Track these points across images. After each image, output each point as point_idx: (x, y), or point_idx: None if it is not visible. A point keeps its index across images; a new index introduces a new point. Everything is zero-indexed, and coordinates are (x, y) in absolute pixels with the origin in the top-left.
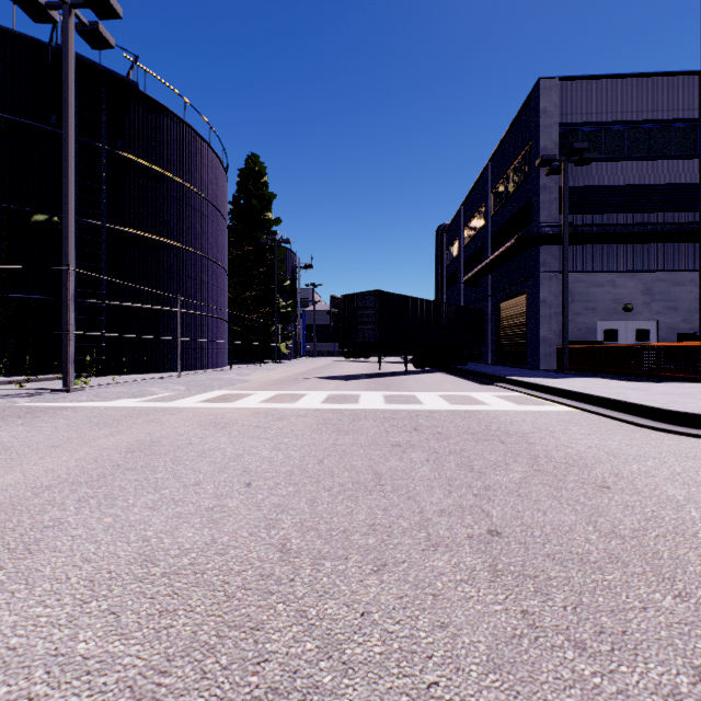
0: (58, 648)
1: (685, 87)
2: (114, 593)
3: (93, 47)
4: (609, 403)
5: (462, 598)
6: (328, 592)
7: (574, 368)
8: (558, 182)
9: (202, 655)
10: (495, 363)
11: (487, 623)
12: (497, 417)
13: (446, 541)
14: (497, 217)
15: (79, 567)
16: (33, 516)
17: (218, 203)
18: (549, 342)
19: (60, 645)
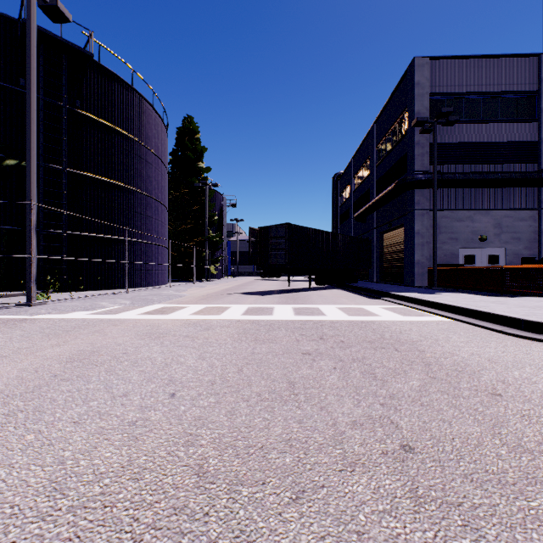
0: None
1: (526, 66)
2: (9, 537)
3: (53, 21)
4: (478, 314)
5: (389, 537)
6: (244, 530)
7: (442, 285)
8: (428, 139)
9: None
10: (379, 281)
11: None
12: (388, 327)
13: (362, 459)
14: (381, 167)
15: None
16: None
17: (160, 153)
18: (422, 265)
19: None
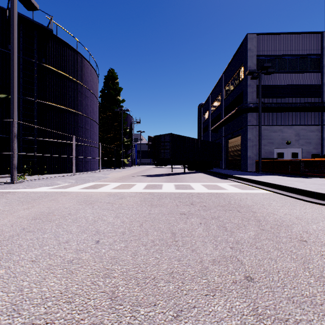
0: None
1: (314, 39)
2: None
3: (28, 9)
4: (287, 189)
5: None
6: None
7: (264, 171)
8: (256, 83)
9: None
10: (226, 168)
11: None
12: (233, 196)
13: (220, 287)
14: (227, 99)
15: None
16: None
17: (94, 91)
18: (252, 158)
19: None
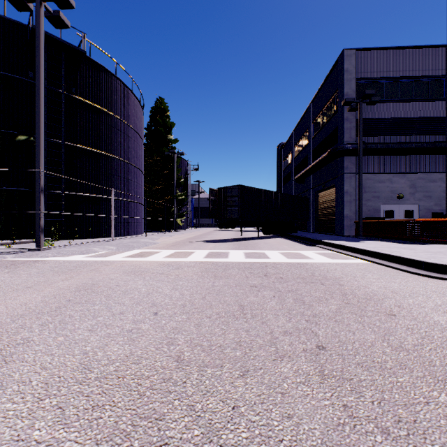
0: (20, 435)
1: (436, 55)
2: (61, 392)
3: (56, 27)
4: (390, 258)
5: (302, 395)
6: (209, 391)
7: (366, 235)
8: (355, 115)
9: (121, 440)
10: (315, 231)
11: (320, 414)
12: (318, 267)
13: (289, 353)
14: (316, 138)
15: (38, 373)
16: (10, 336)
17: (137, 128)
18: (350, 218)
19: (21, 433)
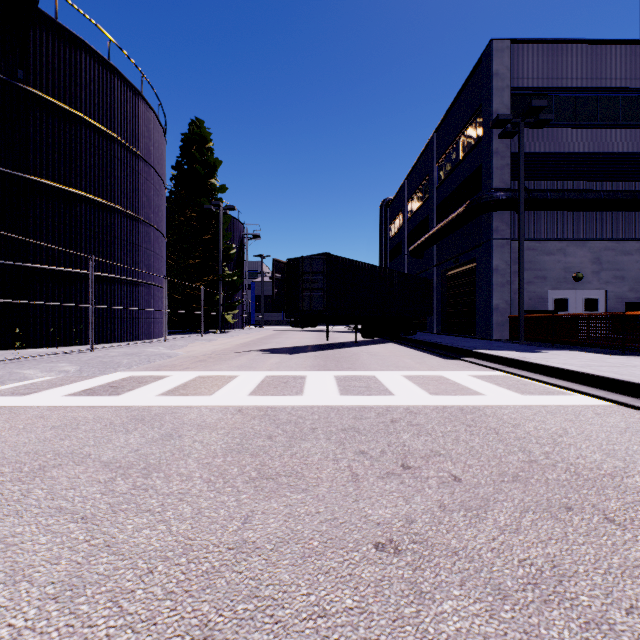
0: None
1: (632, 56)
2: None
3: None
4: None
5: None
6: None
7: (530, 338)
8: (510, 147)
9: None
10: (441, 332)
11: None
12: (519, 424)
13: None
14: (444, 187)
15: None
16: None
17: (152, 159)
18: (501, 311)
19: None
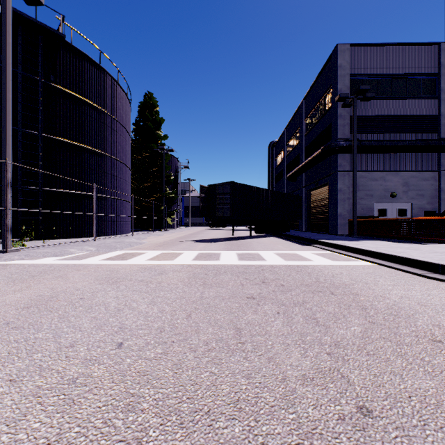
0: None
1: (429, 52)
2: None
3: (28, 3)
4: (398, 259)
5: None
6: None
7: (360, 234)
8: (349, 112)
9: None
10: (307, 230)
11: None
12: (321, 271)
13: (318, 428)
14: (309, 136)
15: None
16: None
17: (124, 122)
18: (343, 216)
19: None
